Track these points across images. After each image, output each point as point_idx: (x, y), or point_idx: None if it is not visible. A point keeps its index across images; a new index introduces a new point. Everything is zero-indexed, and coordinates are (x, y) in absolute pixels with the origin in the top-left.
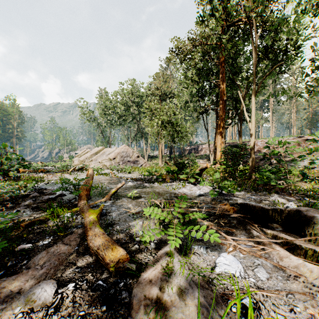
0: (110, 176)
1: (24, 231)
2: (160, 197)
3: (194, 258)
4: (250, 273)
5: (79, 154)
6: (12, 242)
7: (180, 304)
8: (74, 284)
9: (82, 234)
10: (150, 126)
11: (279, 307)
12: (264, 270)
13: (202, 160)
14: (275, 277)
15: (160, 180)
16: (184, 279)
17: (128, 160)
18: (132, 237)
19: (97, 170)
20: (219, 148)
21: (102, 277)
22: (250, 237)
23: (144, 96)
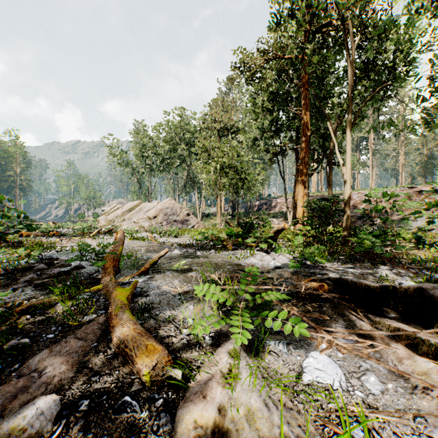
0: (150, 241)
1: (20, 319)
2: (219, 270)
3: (269, 359)
4: (356, 383)
5: (107, 212)
6: (0, 336)
7: (250, 436)
8: (87, 402)
9: (105, 324)
10: (205, 172)
11: (405, 437)
12: (376, 378)
13: (276, 219)
14: (394, 390)
15: (219, 247)
16: (256, 394)
17: (175, 220)
18: (178, 328)
19: (131, 232)
20: (301, 203)
21: (132, 390)
22: (351, 327)
23: (196, 131)
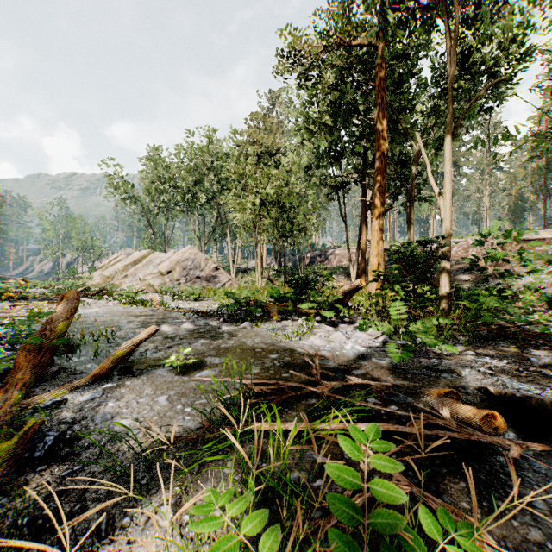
0: (153, 307)
1: None
2: (256, 365)
3: None
4: None
5: (105, 265)
6: None
7: None
8: None
9: None
10: (238, 207)
11: None
12: None
13: (335, 275)
14: None
15: (258, 316)
16: None
17: (198, 276)
18: None
19: (128, 294)
20: (375, 251)
21: None
22: None
23: (229, 157)
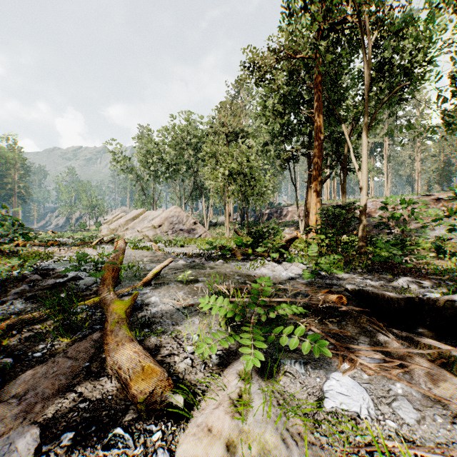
0: (154, 251)
1: (5, 335)
2: (227, 281)
3: (285, 382)
4: (386, 410)
5: (110, 220)
6: None
7: None
8: (72, 434)
9: (99, 340)
10: (212, 178)
11: None
12: (409, 404)
13: (287, 228)
14: (431, 418)
15: (227, 257)
16: (272, 426)
17: (181, 229)
18: (182, 345)
19: (134, 242)
20: (314, 210)
21: (125, 420)
22: (375, 344)
23: (204, 136)
